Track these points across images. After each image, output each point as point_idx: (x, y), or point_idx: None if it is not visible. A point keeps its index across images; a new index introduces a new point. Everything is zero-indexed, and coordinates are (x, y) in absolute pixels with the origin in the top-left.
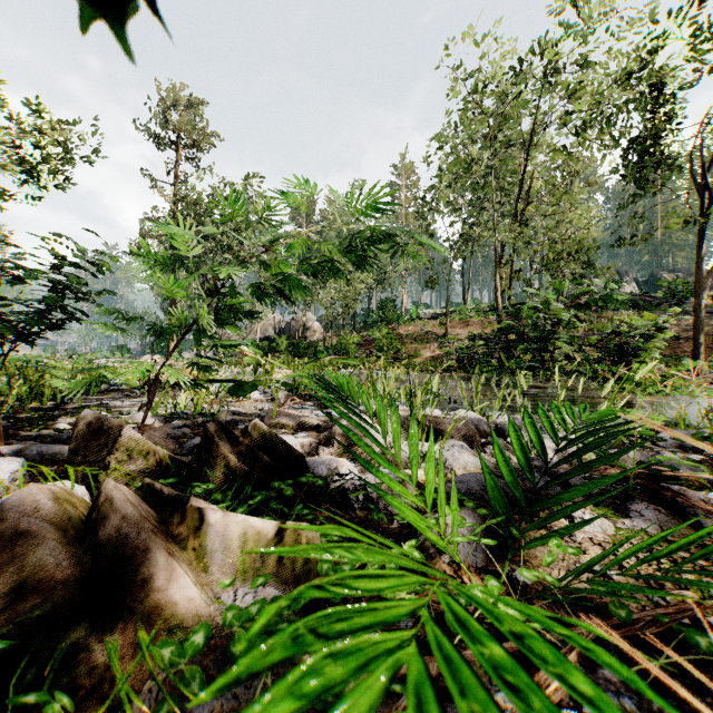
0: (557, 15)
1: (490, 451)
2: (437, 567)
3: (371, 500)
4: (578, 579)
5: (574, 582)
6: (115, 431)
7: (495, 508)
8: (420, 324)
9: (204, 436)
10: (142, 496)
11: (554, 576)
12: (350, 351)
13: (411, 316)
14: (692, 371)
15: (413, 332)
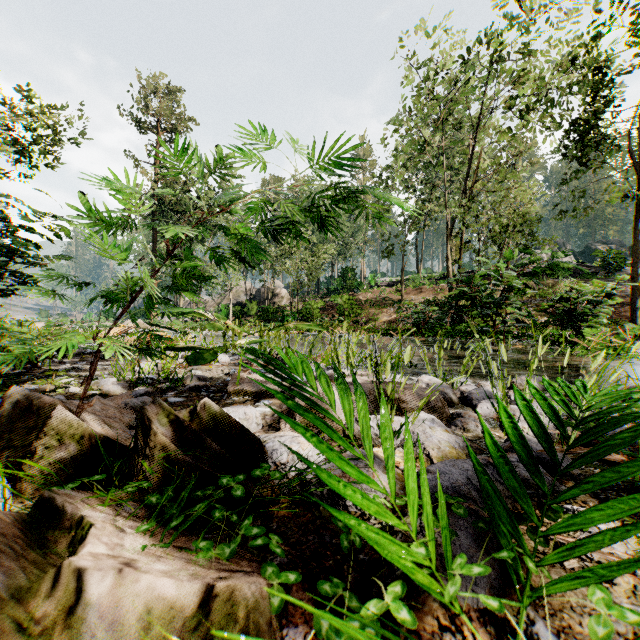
0: (504, 7)
1: (462, 425)
2: (426, 610)
3: (337, 496)
4: (621, 635)
5: (616, 639)
6: (46, 411)
7: (497, 524)
8: (378, 291)
9: (140, 421)
10: (36, 516)
11: (586, 628)
12: (314, 315)
13: (370, 284)
14: (633, 335)
15: (372, 298)
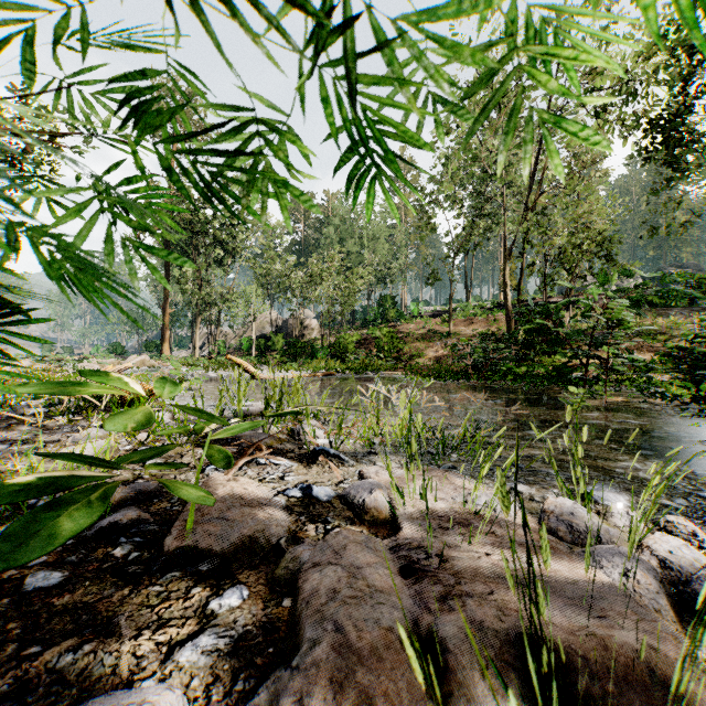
0: None
1: None
2: None
3: None
4: None
5: None
6: None
7: None
8: (422, 322)
9: None
10: None
11: None
12: (349, 350)
13: (412, 314)
14: None
15: (415, 330)
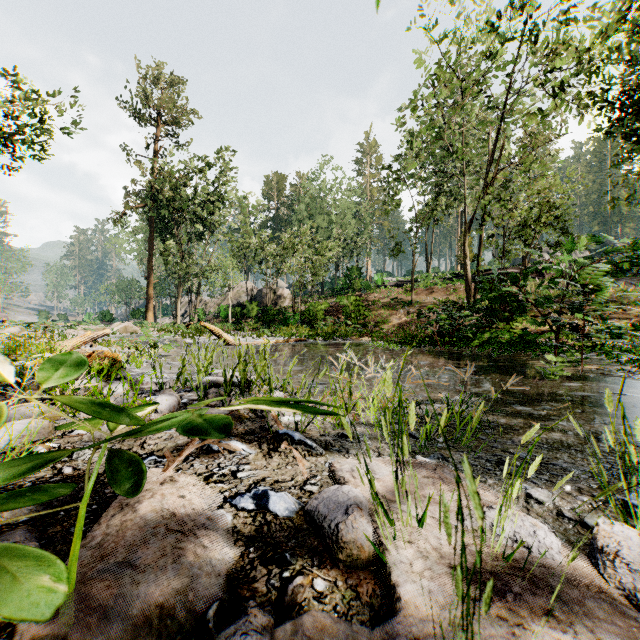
0: None
1: None
2: None
3: None
4: None
5: None
6: None
7: None
8: (385, 291)
9: None
10: None
11: None
12: (318, 318)
13: (377, 284)
14: None
15: (379, 299)
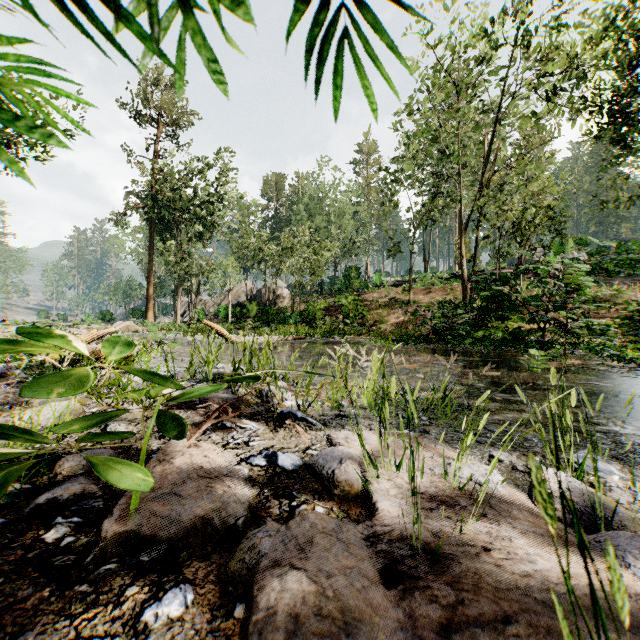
0: None
1: None
2: None
3: None
4: None
5: None
6: None
7: None
8: (384, 291)
9: None
10: None
11: None
12: (317, 317)
13: (375, 284)
14: None
15: (378, 298)
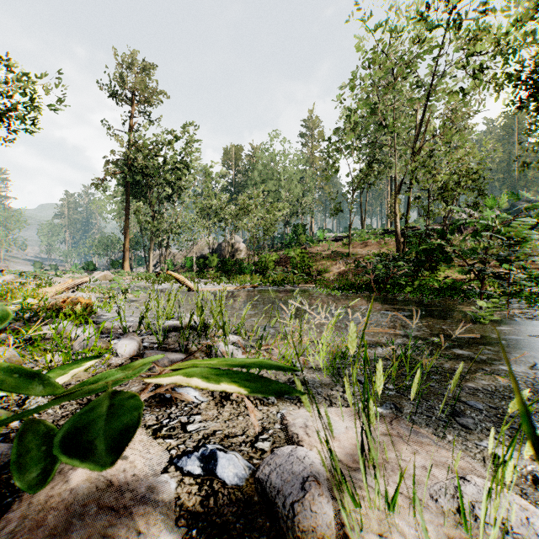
0: None
1: None
2: None
3: None
4: None
5: None
6: None
7: None
8: (326, 245)
9: None
10: None
11: None
12: (269, 267)
13: (319, 239)
14: None
15: (321, 251)
